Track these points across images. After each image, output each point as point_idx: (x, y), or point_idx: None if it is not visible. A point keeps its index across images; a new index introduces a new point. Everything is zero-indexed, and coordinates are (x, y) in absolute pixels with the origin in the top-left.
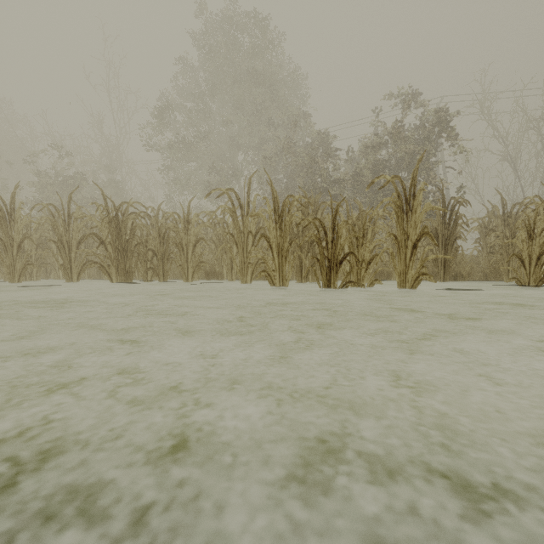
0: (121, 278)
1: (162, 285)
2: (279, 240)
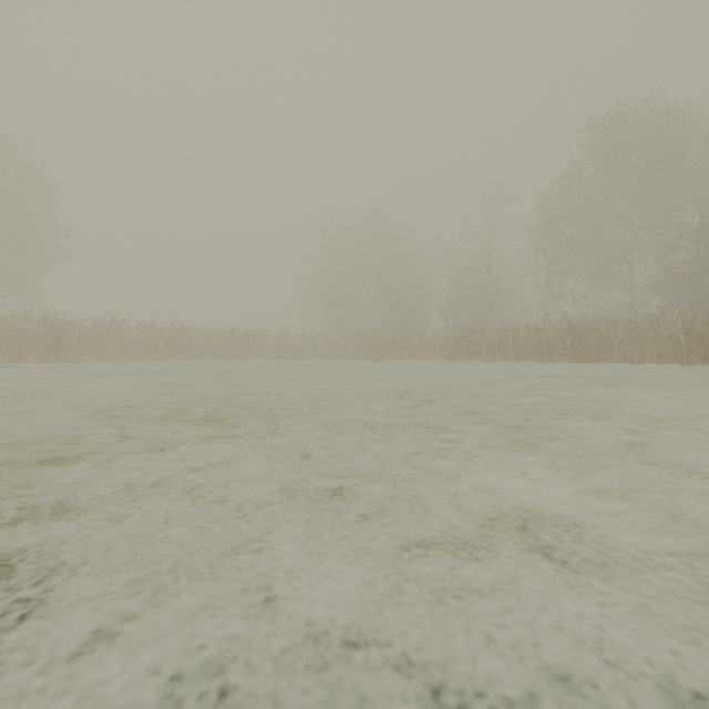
0: (573, 361)
1: (596, 365)
2: (686, 343)
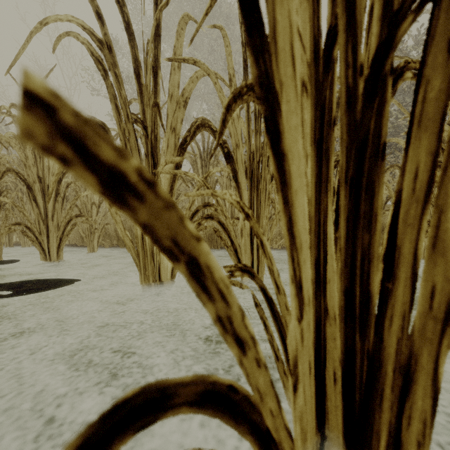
0: None
1: None
2: None
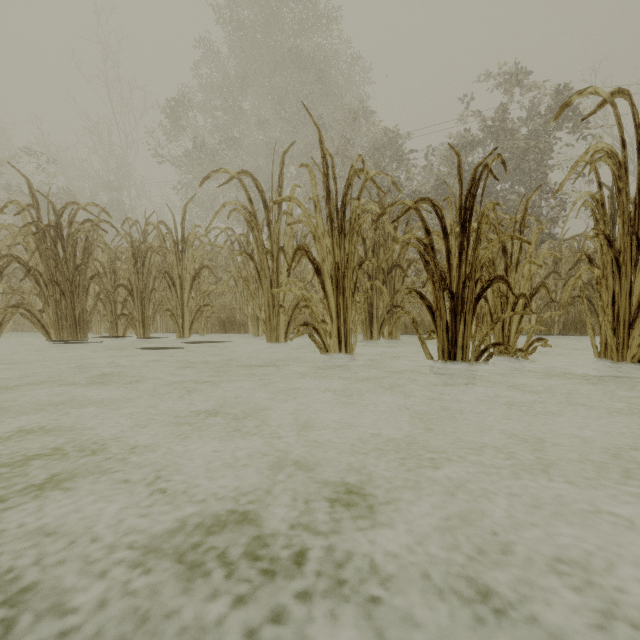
0: (68, 332)
1: (141, 343)
2: (336, 257)
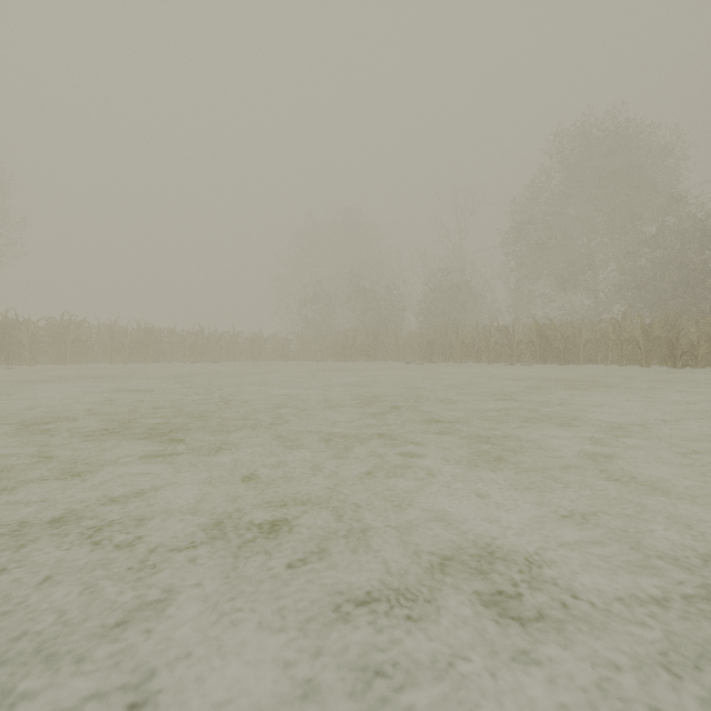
0: (542, 362)
1: (563, 366)
2: (645, 345)
